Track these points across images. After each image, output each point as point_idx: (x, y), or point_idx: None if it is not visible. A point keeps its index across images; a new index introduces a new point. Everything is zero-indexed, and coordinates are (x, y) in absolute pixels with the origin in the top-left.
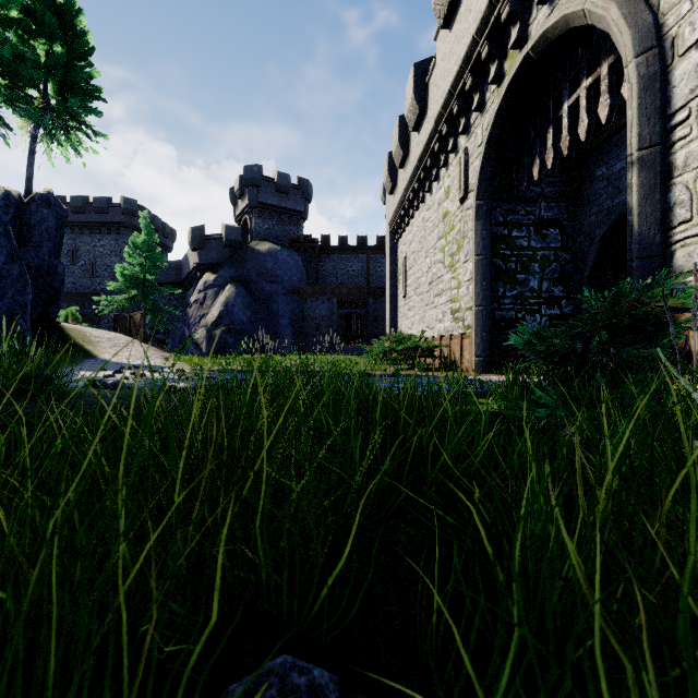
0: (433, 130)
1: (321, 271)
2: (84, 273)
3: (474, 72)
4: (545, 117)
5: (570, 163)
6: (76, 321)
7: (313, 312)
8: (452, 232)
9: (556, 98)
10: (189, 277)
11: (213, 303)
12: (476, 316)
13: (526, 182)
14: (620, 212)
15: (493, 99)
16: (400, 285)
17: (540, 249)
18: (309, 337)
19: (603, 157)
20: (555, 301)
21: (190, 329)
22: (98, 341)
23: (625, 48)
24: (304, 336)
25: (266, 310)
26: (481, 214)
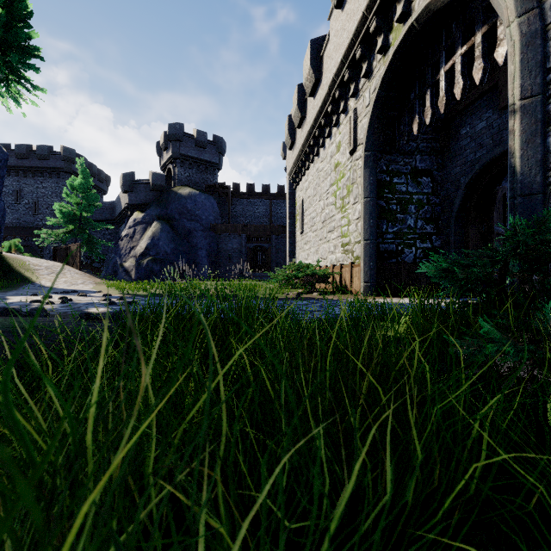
0: (327, 94)
1: (232, 212)
2: (28, 210)
3: (363, 44)
4: (422, 83)
5: (440, 123)
6: (19, 251)
7: (226, 245)
8: (342, 179)
9: (434, 65)
10: (121, 215)
11: (141, 237)
12: (364, 249)
13: (406, 137)
14: (482, 163)
15: (379, 67)
16: (298, 223)
17: (415, 193)
18: (222, 266)
19: (467, 119)
20: (427, 237)
21: (121, 259)
22: (37, 269)
23: (507, 10)
24: (219, 265)
25: (187, 243)
26: (369, 163)
